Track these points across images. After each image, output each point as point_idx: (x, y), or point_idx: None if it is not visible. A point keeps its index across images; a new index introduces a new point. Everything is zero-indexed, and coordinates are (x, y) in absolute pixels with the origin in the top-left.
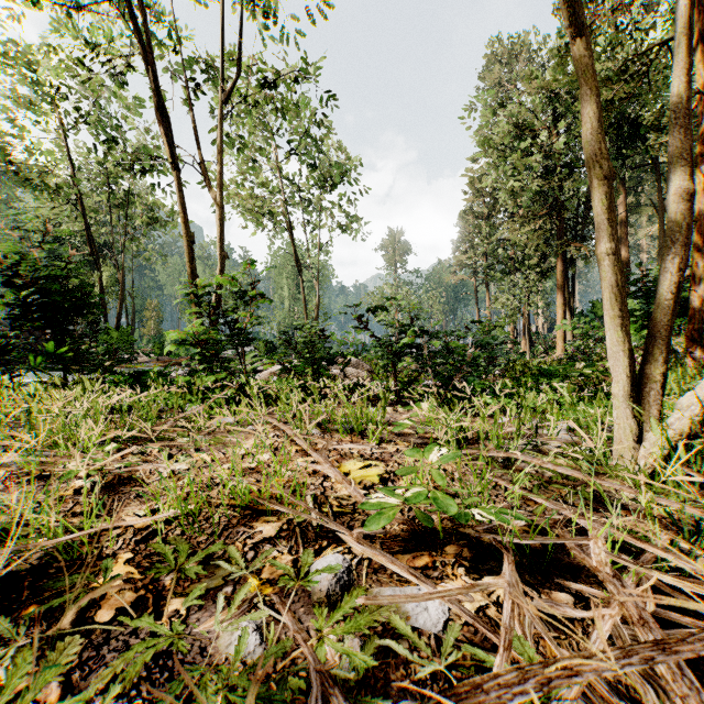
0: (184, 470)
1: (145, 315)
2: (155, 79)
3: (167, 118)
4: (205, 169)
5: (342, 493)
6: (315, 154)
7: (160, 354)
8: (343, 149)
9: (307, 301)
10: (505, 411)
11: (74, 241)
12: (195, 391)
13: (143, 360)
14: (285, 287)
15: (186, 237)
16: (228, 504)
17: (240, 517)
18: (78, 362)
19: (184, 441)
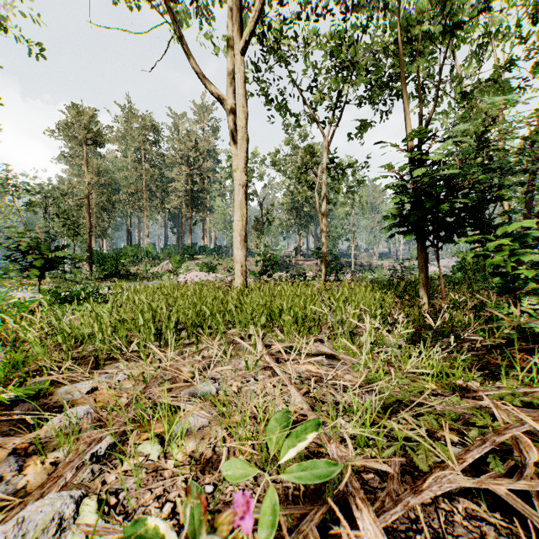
0: None
1: None
2: None
3: None
4: None
5: None
6: None
7: None
8: None
9: None
10: None
11: None
12: None
13: None
14: None
15: None
16: None
17: None
18: None
19: None
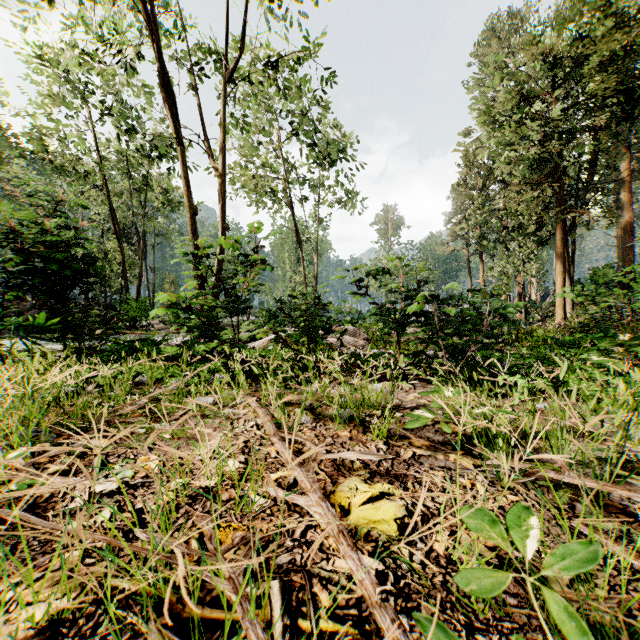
0: (108, 493)
1: (165, 287)
2: (158, 56)
3: (171, 95)
4: (208, 146)
5: (338, 565)
6: (313, 133)
7: (174, 322)
8: (340, 127)
9: (306, 273)
10: (534, 392)
11: (103, 222)
12: (180, 362)
13: (160, 327)
14: (287, 261)
15: (188, 209)
16: (135, 591)
17: (143, 636)
18: (72, 331)
19: (143, 431)
